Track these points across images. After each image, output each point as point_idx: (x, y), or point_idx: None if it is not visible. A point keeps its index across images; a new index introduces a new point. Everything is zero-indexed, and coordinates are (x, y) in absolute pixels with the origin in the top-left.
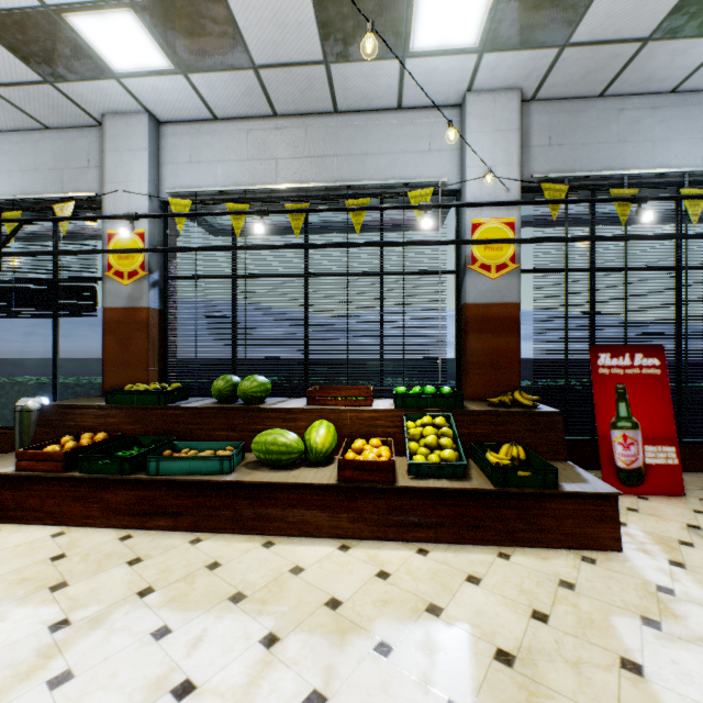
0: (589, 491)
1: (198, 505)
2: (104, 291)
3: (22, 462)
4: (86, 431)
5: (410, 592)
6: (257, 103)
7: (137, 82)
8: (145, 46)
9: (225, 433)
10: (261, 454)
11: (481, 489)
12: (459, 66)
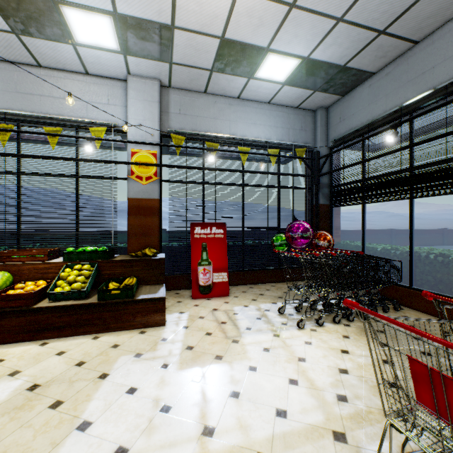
0: (149, 297)
1: None
2: None
3: None
4: None
5: (8, 367)
6: None
7: None
8: None
9: None
10: None
11: (88, 303)
12: (115, 59)
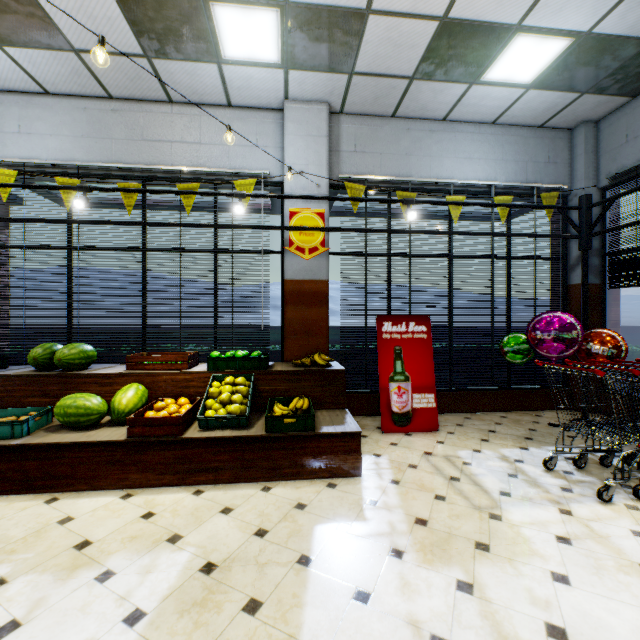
0: (338, 431)
1: None
2: None
3: None
4: None
5: (163, 527)
6: (89, 84)
7: None
8: None
9: (38, 399)
10: (60, 417)
11: (254, 435)
12: (271, 77)
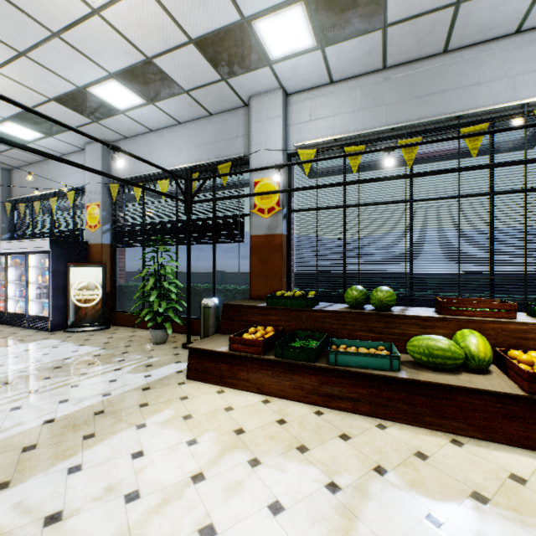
0: None
1: (374, 395)
2: (251, 223)
3: (233, 345)
4: (254, 324)
5: None
6: (372, 61)
7: (283, 65)
8: (301, 32)
9: (365, 334)
10: (423, 356)
11: None
12: None
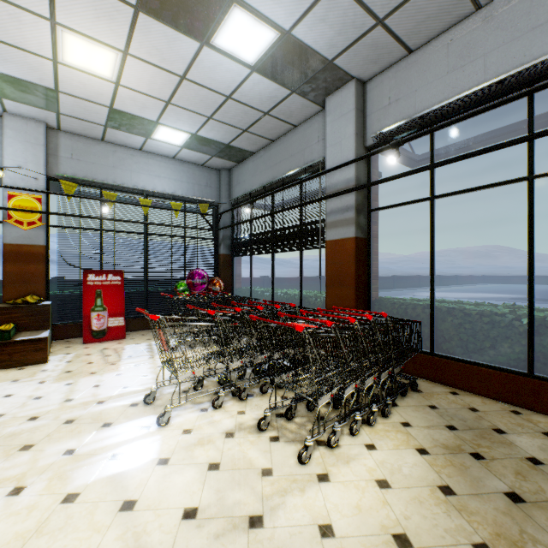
0: (29, 338)
1: None
2: None
3: None
4: None
5: None
6: None
7: None
8: None
9: None
10: None
11: None
12: None
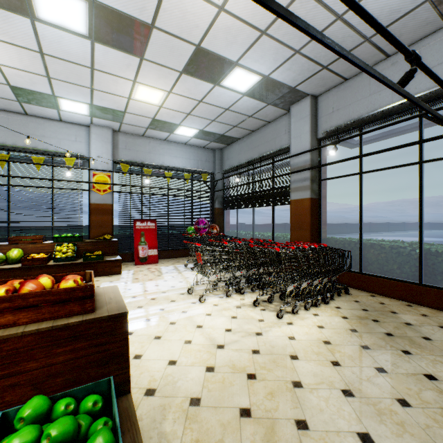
0: (112, 259)
1: None
2: None
3: None
4: None
5: None
6: None
7: None
8: None
9: None
10: None
11: (79, 262)
12: (84, 117)
